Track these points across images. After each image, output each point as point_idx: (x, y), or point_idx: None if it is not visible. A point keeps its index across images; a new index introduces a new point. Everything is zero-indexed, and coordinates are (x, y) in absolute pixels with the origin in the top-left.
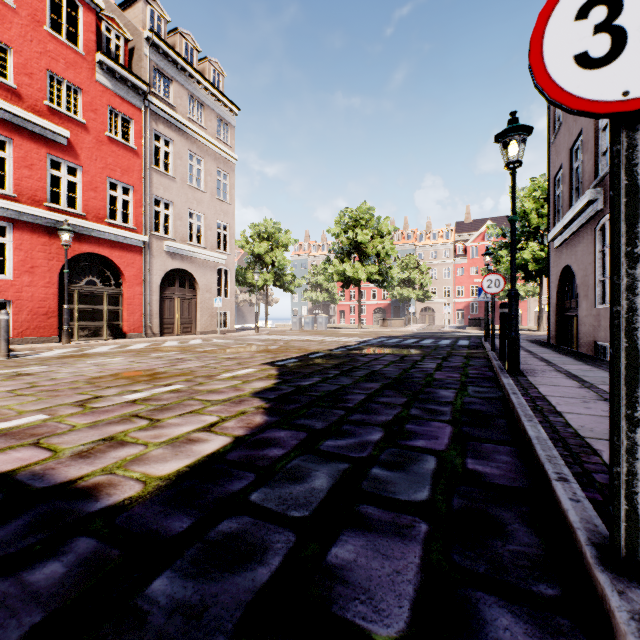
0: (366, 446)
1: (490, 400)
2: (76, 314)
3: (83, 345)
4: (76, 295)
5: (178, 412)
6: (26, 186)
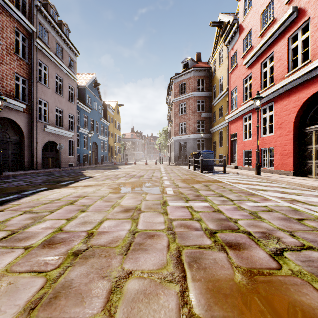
0: (68, 171)
1: (36, 174)
2: (313, 153)
3: (258, 177)
4: (313, 136)
5: (95, 171)
6: (278, 73)
